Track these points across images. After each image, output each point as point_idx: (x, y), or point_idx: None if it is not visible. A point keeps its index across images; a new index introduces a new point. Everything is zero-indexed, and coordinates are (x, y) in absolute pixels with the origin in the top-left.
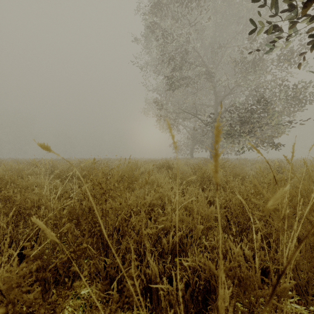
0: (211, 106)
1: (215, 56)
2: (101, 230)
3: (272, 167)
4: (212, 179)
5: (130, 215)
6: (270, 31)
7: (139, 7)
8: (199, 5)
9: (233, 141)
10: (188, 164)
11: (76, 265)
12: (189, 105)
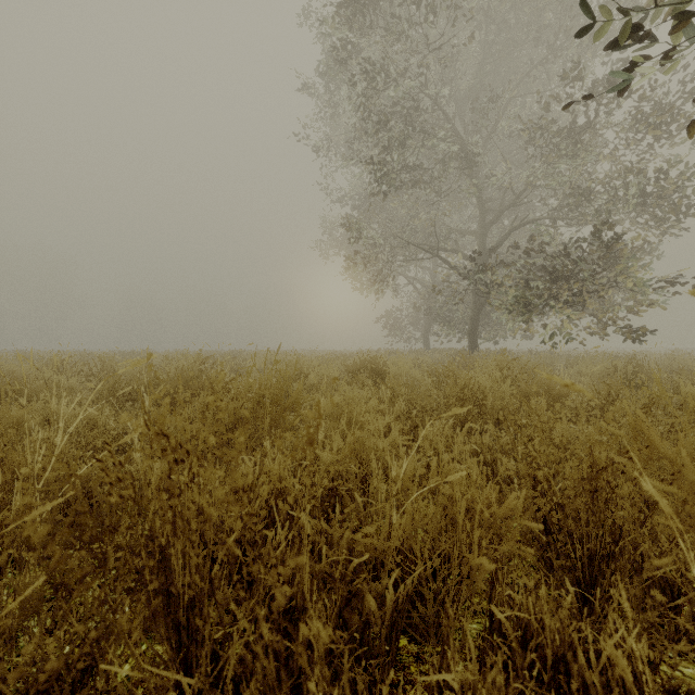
0: (472, 233)
1: (481, 118)
2: (172, 579)
3: (621, 371)
4: (484, 402)
5: (276, 505)
6: (628, 35)
7: (307, 8)
8: (444, 3)
9: (524, 311)
10: (419, 363)
11: (94, 686)
12: (421, 231)
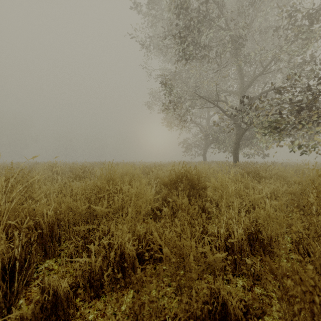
0: (235, 93)
1: (245, 19)
2: None
3: None
4: None
5: None
6: None
7: None
8: None
9: (281, 136)
10: None
11: None
12: (204, 95)
